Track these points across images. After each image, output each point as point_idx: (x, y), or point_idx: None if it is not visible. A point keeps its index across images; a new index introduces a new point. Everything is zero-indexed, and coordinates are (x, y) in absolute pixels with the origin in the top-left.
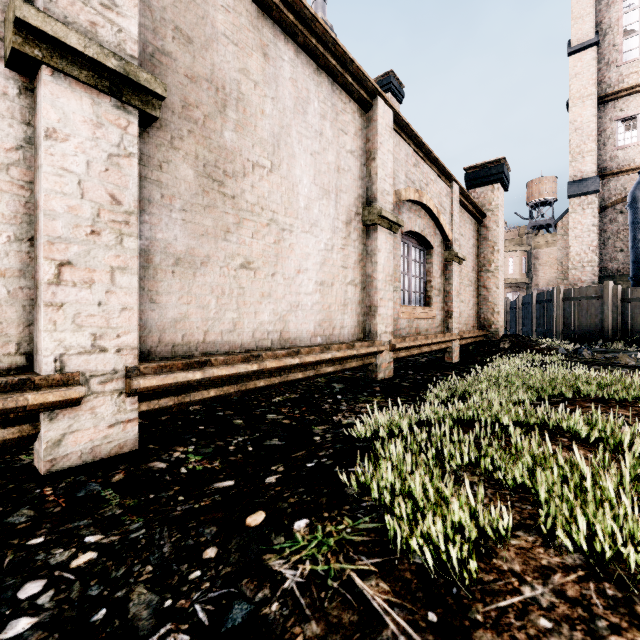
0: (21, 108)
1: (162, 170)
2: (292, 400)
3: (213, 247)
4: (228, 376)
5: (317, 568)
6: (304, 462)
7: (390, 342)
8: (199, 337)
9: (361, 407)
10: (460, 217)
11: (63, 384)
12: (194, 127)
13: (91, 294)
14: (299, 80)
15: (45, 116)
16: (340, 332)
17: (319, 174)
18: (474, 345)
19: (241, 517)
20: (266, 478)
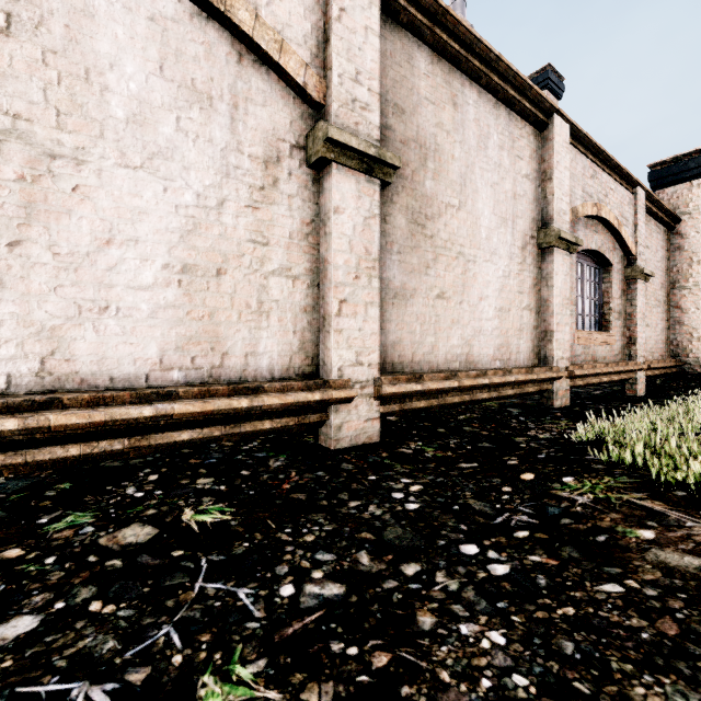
0: (313, 193)
1: (386, 222)
2: (477, 419)
3: (418, 281)
4: (436, 390)
5: (599, 495)
6: (533, 455)
7: (567, 369)
8: (409, 357)
9: (551, 427)
10: (645, 226)
11: (343, 387)
12: (405, 183)
13: (355, 322)
14: (481, 119)
15: (333, 198)
16: (516, 357)
17: (498, 204)
18: (663, 378)
19: (515, 474)
20: (506, 462)
